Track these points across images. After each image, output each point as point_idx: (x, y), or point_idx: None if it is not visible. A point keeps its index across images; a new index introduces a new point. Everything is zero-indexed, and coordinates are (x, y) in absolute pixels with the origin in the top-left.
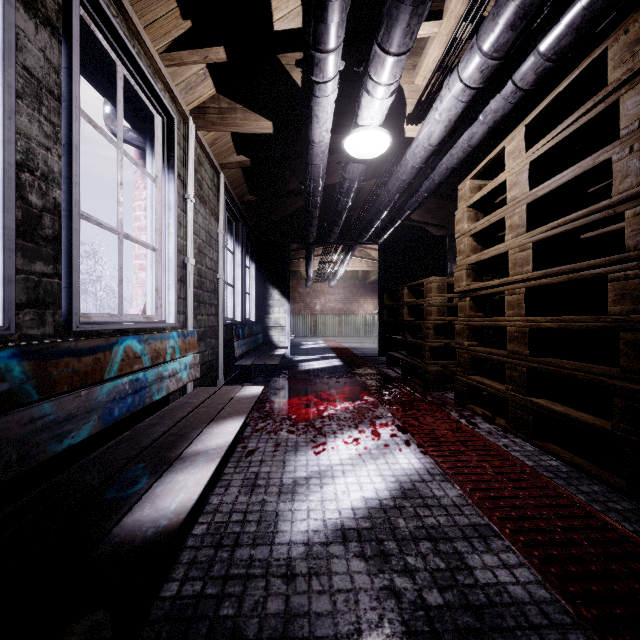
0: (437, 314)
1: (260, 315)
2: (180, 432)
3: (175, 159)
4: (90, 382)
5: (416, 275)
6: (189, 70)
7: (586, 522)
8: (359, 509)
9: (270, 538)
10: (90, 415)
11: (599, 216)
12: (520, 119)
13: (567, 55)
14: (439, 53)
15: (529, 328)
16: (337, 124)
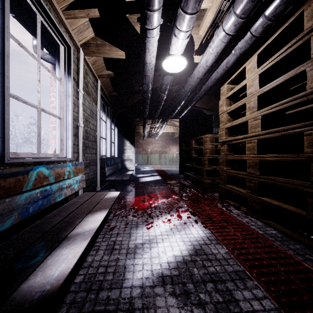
0: (209, 153)
1: (120, 154)
2: (70, 220)
3: (72, 70)
4: (12, 193)
5: (198, 134)
6: (79, 22)
7: (296, 267)
8: (171, 263)
9: (120, 283)
10: (12, 213)
11: (298, 101)
12: (252, 54)
13: (279, 17)
14: (212, 18)
15: (259, 160)
16: (159, 54)
